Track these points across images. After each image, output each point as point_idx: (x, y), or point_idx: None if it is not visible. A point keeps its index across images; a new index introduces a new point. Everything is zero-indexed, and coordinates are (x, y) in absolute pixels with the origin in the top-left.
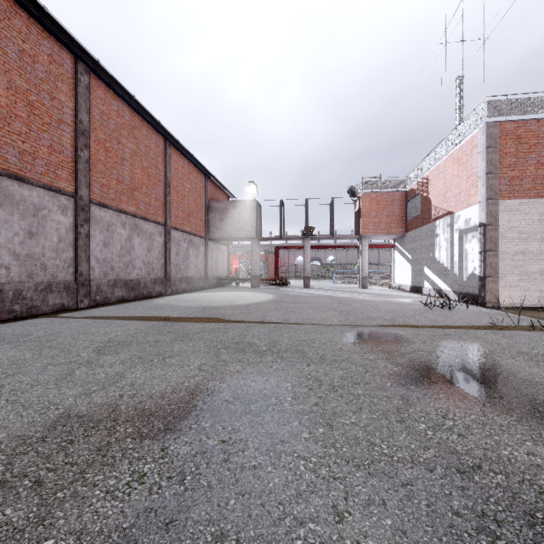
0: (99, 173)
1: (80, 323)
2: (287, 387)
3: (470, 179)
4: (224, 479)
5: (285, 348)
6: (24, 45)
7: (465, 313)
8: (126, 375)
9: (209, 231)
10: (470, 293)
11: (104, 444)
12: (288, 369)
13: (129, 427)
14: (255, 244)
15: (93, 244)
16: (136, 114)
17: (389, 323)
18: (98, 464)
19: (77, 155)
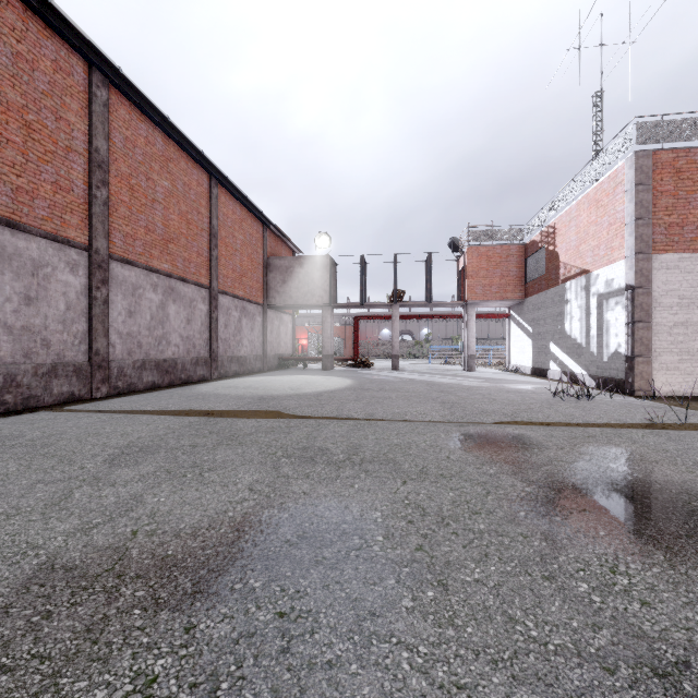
0: (122, 219)
1: (92, 419)
2: (376, 518)
3: (613, 227)
4: (282, 689)
5: (370, 457)
6: (19, 46)
7: (609, 405)
8: (145, 498)
9: (268, 296)
10: (613, 378)
11: (99, 619)
12: (376, 489)
13: (140, 587)
14: (328, 313)
15: (113, 313)
16: (171, 141)
17: (510, 419)
18: (83, 658)
19: (92, 194)
